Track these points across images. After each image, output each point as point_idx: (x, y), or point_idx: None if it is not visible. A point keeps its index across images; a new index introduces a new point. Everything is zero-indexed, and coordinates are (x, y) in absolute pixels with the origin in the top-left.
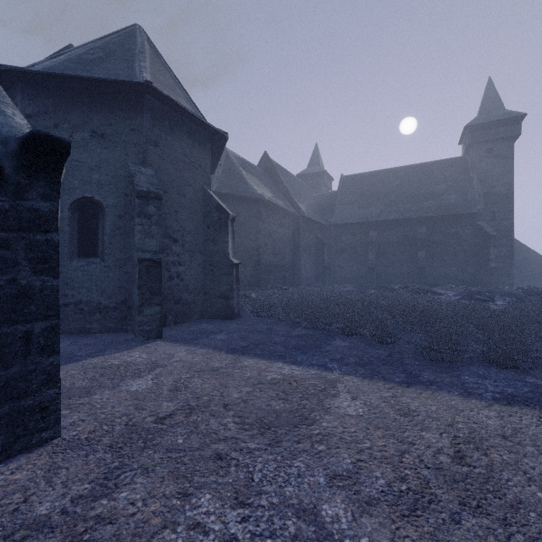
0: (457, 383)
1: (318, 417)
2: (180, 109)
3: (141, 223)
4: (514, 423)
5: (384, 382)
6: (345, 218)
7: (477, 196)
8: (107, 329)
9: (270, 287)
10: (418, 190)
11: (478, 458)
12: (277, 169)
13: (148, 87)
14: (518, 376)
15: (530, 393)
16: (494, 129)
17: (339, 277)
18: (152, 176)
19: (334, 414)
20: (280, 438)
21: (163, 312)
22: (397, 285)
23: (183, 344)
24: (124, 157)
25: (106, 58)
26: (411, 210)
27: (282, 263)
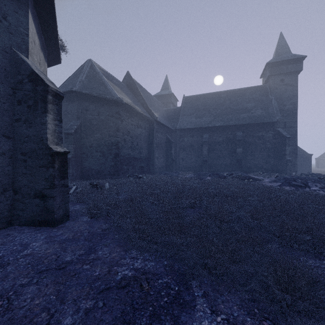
0: None
1: None
2: None
3: None
4: None
5: None
6: (187, 125)
7: (275, 111)
8: None
9: (128, 175)
10: (236, 106)
11: None
12: (137, 86)
13: None
14: None
15: None
16: (286, 65)
17: (182, 166)
18: None
19: None
20: None
21: None
22: (225, 173)
23: None
24: None
25: None
26: (231, 119)
27: (139, 156)
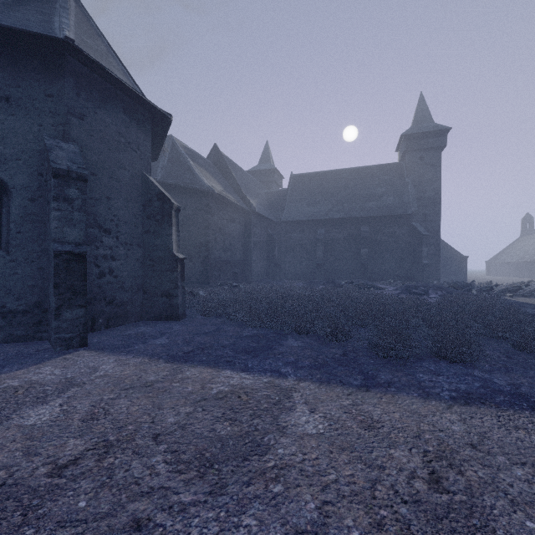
0: (414, 382)
1: (272, 442)
2: (113, 79)
3: (58, 209)
4: (477, 426)
5: (342, 387)
6: (295, 216)
7: (411, 199)
8: (14, 338)
9: (220, 284)
10: (362, 191)
11: (455, 479)
12: (227, 163)
13: (70, 46)
14: (466, 370)
15: (482, 388)
16: (426, 139)
17: (289, 273)
18: (76, 153)
19: (292, 435)
20: (225, 480)
21: (90, 314)
22: (344, 281)
23: (112, 353)
24: (37, 127)
25: (14, 6)
26: (355, 210)
27: (233, 259)
